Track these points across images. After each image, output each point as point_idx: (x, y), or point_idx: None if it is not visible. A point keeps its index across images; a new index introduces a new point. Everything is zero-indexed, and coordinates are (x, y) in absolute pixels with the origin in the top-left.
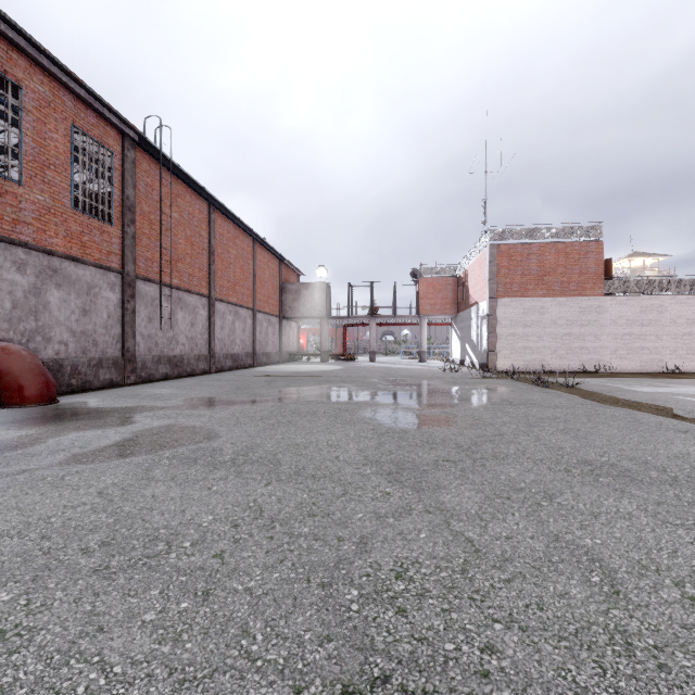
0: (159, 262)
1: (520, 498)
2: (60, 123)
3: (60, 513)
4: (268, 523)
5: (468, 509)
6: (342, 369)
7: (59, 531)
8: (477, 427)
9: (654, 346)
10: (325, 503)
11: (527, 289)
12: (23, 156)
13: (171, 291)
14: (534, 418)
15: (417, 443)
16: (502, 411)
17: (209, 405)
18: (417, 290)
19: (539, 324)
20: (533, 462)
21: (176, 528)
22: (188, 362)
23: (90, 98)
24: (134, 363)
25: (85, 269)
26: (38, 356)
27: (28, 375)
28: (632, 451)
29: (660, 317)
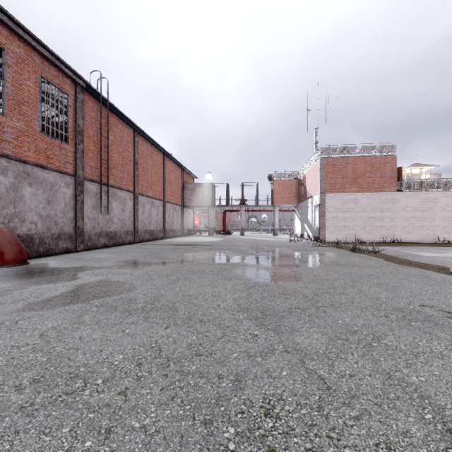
0: (100, 169)
1: (355, 340)
2: (31, 74)
3: (7, 352)
4: (165, 362)
5: (317, 349)
6: (222, 240)
7: (2, 369)
8: (316, 282)
9: (430, 225)
10: (209, 344)
11: (345, 187)
12: (5, 96)
13: (108, 188)
14: (356, 275)
15: (275, 294)
16: (332, 269)
17: (131, 266)
18: (272, 188)
19: (353, 210)
20: (360, 309)
21: (93, 366)
22: (120, 235)
23: (52, 57)
24: (82, 236)
25: (49, 173)
26: (16, 232)
27: (7, 245)
28: (430, 300)
29: (434, 206)
